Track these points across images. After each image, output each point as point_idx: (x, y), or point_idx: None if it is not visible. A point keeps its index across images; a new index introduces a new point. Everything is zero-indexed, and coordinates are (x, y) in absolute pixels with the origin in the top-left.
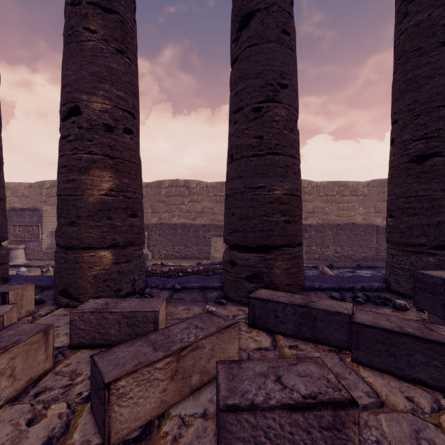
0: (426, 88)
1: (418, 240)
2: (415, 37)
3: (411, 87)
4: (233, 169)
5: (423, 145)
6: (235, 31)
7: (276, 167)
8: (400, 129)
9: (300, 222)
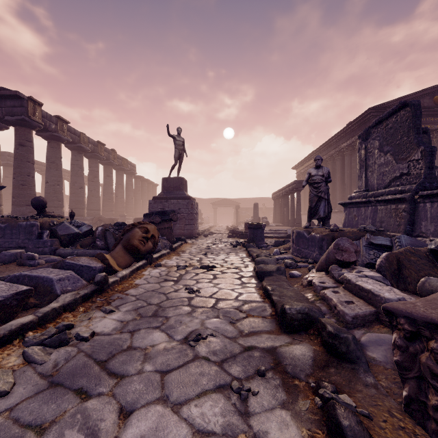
0: (8, 191)
1: (7, 210)
2: (6, 183)
3: (6, 190)
4: None
5: (7, 198)
6: None
7: None
8: (4, 195)
9: None
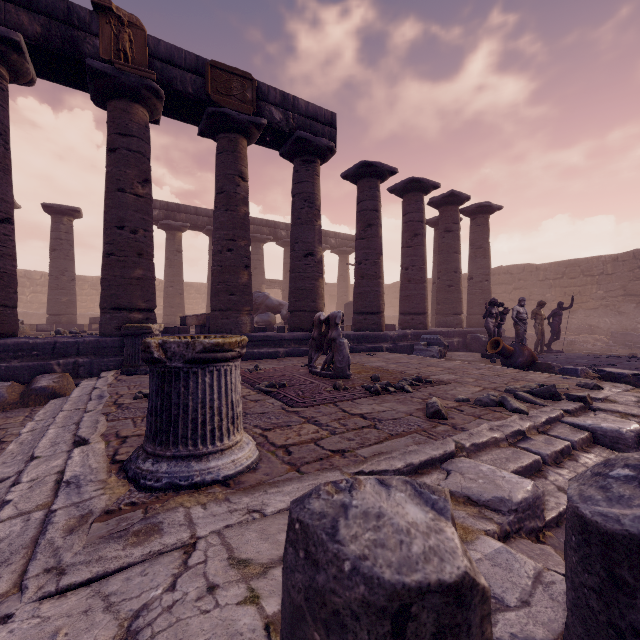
0: None
1: None
2: None
3: None
4: (50, 292)
5: None
6: (51, 251)
7: (63, 293)
8: None
9: (73, 308)
